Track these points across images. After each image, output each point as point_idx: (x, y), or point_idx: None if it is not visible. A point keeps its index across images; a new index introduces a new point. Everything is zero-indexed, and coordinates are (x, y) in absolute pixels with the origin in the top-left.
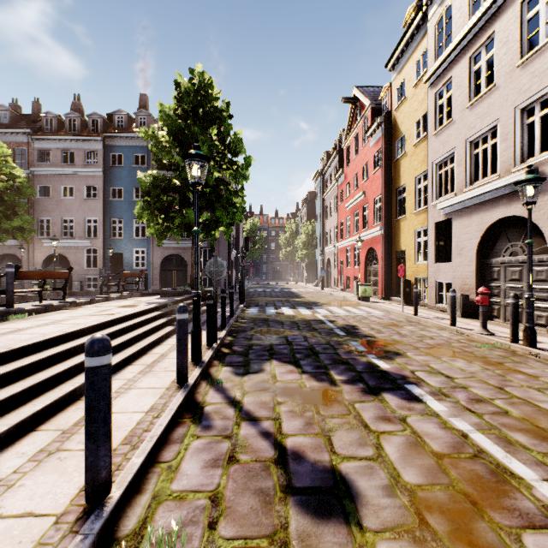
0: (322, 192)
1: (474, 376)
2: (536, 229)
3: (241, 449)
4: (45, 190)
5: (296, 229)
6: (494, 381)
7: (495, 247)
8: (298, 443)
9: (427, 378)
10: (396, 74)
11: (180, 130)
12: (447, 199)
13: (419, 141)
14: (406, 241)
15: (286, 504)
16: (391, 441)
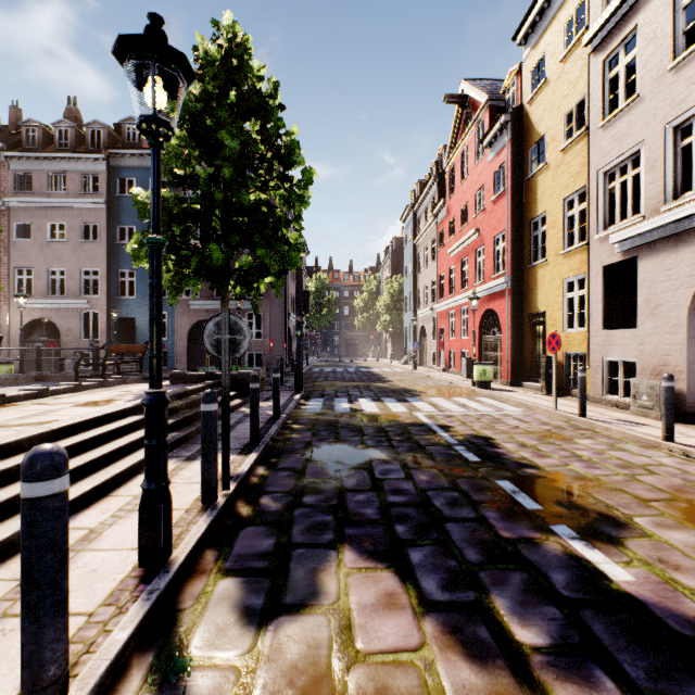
0: (413, 235)
1: None
2: None
3: None
4: (27, 230)
5: (377, 289)
6: None
7: None
8: None
9: None
10: (529, 48)
11: (197, 118)
12: (627, 227)
13: (572, 143)
14: (547, 297)
15: None
16: None
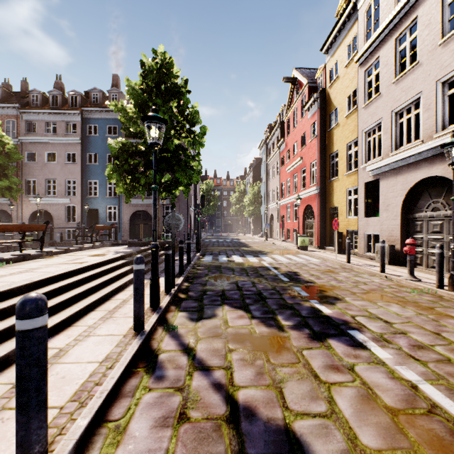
0: (266, 158)
1: (410, 321)
2: None
3: (193, 405)
4: (32, 156)
5: (244, 190)
6: (430, 326)
7: (418, 204)
8: (250, 396)
9: (368, 324)
10: (329, 56)
11: (144, 102)
12: (375, 163)
13: (350, 113)
14: (338, 198)
15: None
16: (343, 394)
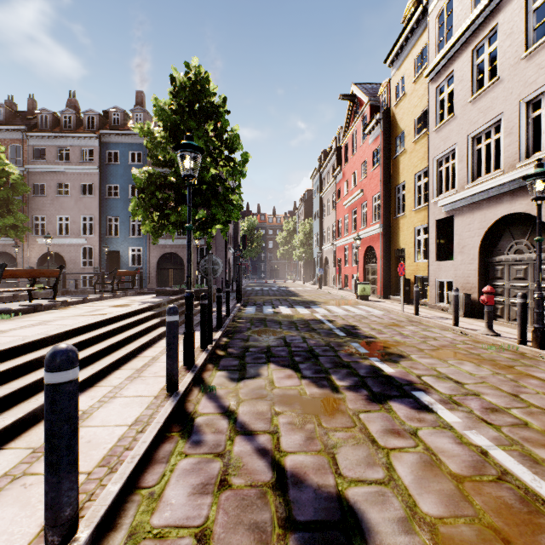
0: (320, 190)
1: (485, 381)
2: (542, 226)
3: (235, 471)
4: (41, 188)
5: (294, 228)
6: (507, 387)
7: (498, 245)
8: (298, 462)
9: (435, 384)
10: (395, 69)
11: (175, 125)
12: (448, 196)
13: (419, 138)
14: (405, 239)
15: (286, 544)
16: (403, 460)
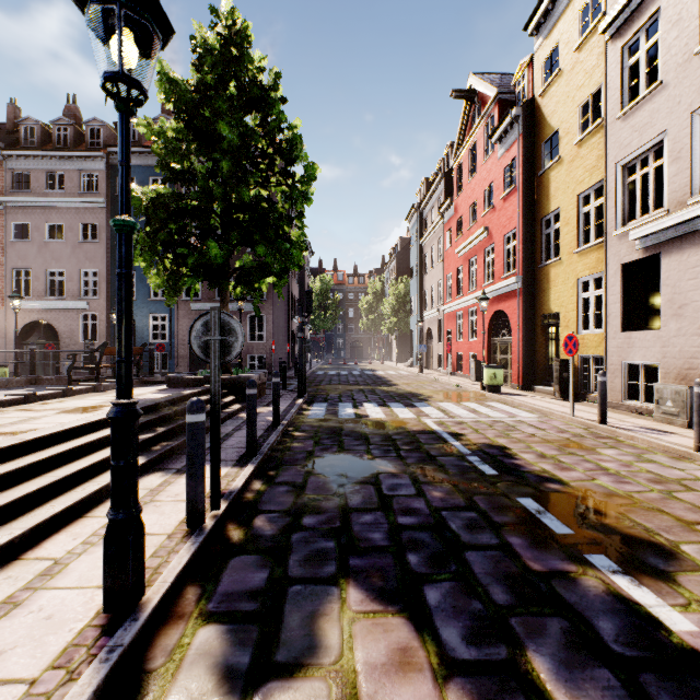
0: (419, 235)
1: None
2: None
3: None
4: (25, 230)
5: (382, 290)
6: None
7: None
8: None
9: None
10: (541, 38)
11: (194, 110)
12: (648, 222)
13: (588, 135)
14: (560, 297)
15: None
16: None
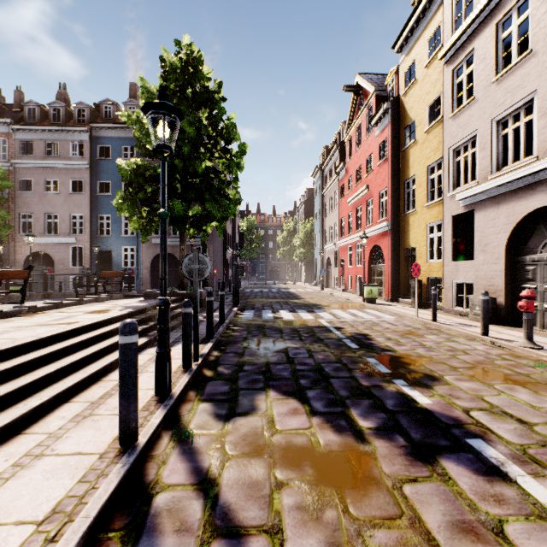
0: (321, 188)
1: None
2: None
3: None
4: (28, 184)
5: (294, 228)
6: None
7: (529, 242)
8: None
9: (493, 425)
10: (404, 55)
11: None
12: (467, 189)
13: (432, 126)
14: (416, 237)
15: None
16: None
